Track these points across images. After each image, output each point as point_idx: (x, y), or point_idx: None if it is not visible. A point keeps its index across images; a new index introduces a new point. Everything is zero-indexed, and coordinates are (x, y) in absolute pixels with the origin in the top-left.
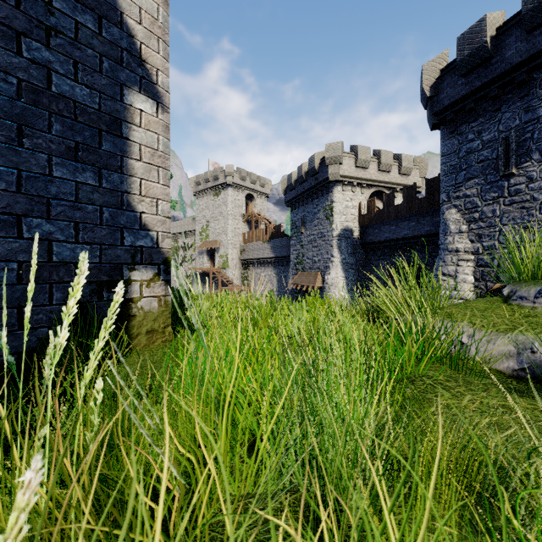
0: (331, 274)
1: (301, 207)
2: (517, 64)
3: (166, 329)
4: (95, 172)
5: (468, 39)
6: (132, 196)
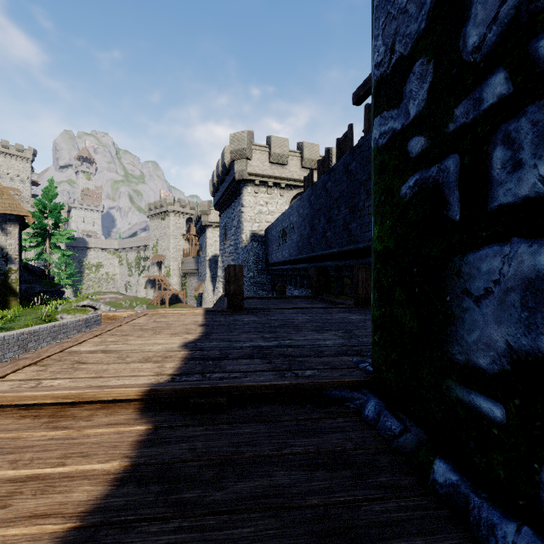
0: (205, 285)
1: (201, 237)
2: (221, 196)
3: (18, 306)
4: (1, 280)
5: (213, 177)
6: (9, 283)
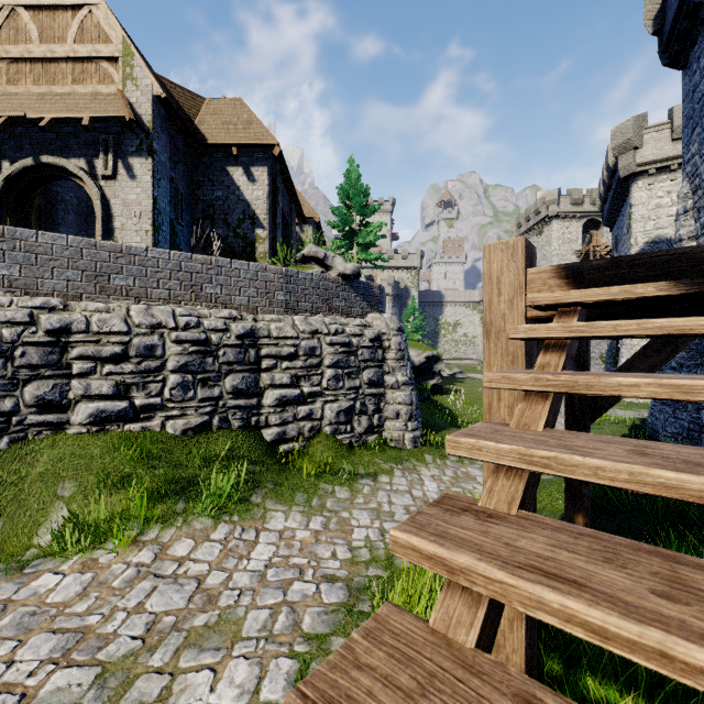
0: None
1: (615, 224)
2: None
3: None
4: (248, 254)
5: None
6: (257, 258)
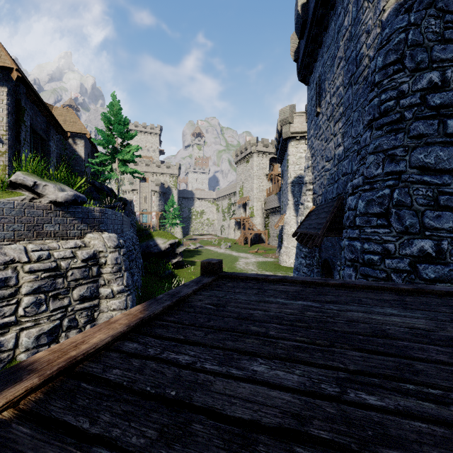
0: (286, 214)
1: (282, 163)
2: (311, 22)
3: None
4: None
5: (295, 10)
6: None
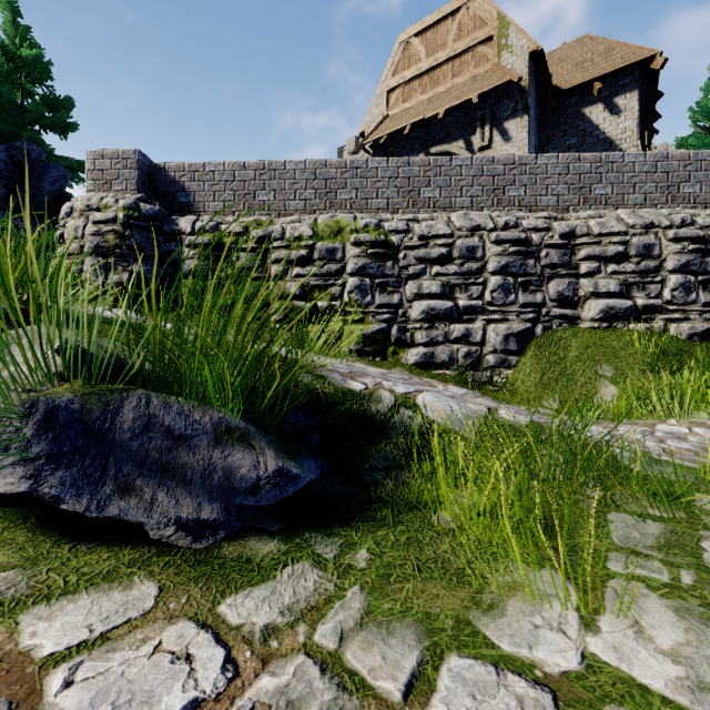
0: None
1: None
2: None
3: None
4: None
5: None
6: None
